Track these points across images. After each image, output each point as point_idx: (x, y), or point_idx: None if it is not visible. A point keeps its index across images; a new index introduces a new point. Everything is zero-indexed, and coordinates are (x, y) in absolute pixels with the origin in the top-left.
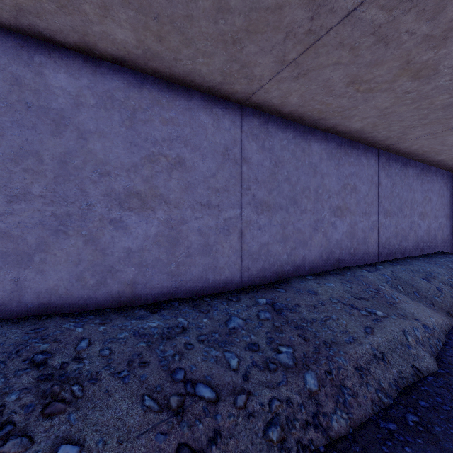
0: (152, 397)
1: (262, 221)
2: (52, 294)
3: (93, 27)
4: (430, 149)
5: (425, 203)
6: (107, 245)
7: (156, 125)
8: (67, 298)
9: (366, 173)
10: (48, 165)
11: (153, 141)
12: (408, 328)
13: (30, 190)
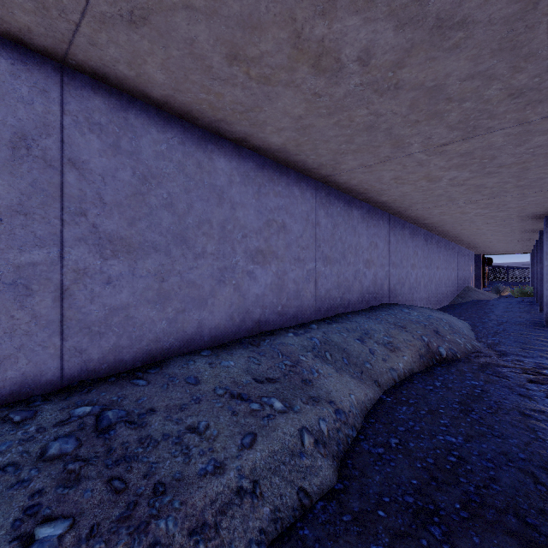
0: None
1: (115, 270)
2: None
3: None
4: (371, 187)
5: (371, 249)
6: None
7: None
8: None
9: (299, 208)
10: None
11: None
12: (311, 423)
13: None
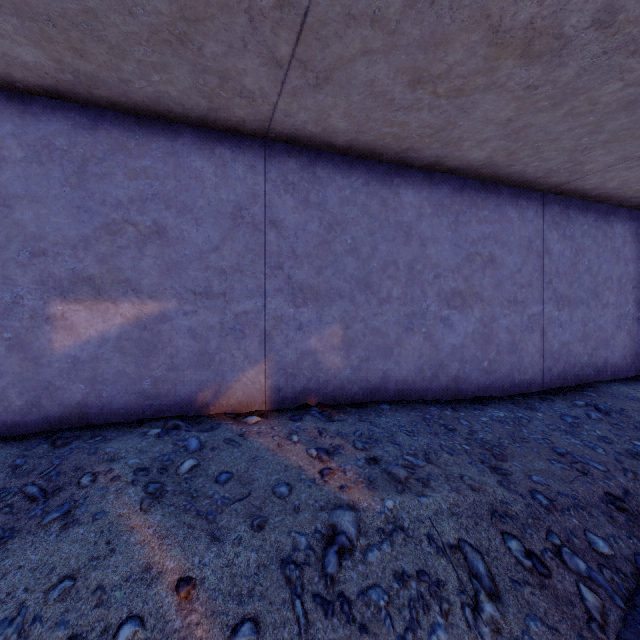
0: (556, 461)
1: (563, 318)
2: (404, 383)
3: (456, 153)
4: None
5: None
6: (439, 342)
7: (473, 225)
8: (413, 387)
9: None
10: (402, 271)
11: (471, 241)
12: None
13: (391, 294)
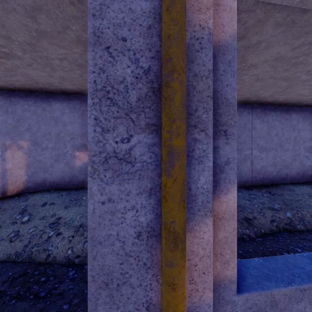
0: None
1: (262, 156)
2: None
3: None
4: None
5: None
6: None
7: None
8: None
9: None
10: None
11: None
12: None
13: None
